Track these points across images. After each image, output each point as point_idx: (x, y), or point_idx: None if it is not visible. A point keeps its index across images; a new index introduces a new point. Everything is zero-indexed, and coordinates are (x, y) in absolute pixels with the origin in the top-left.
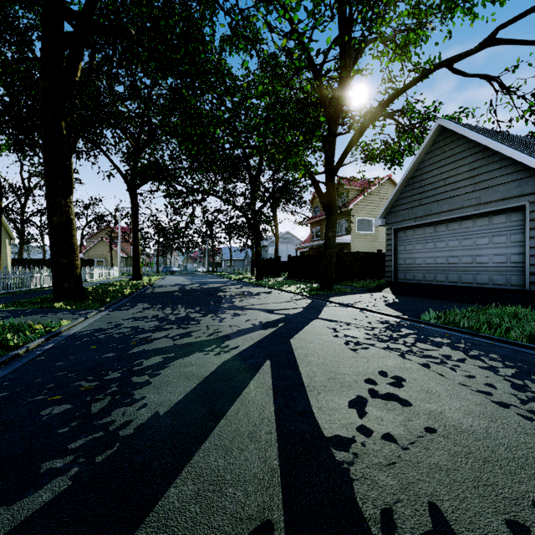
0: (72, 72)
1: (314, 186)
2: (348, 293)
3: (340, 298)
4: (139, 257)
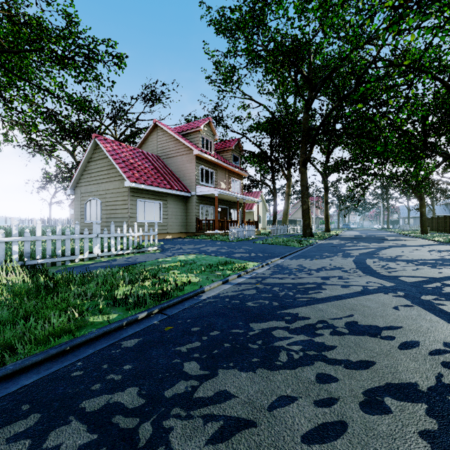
0: (311, 152)
1: None
2: None
3: None
4: (328, 219)
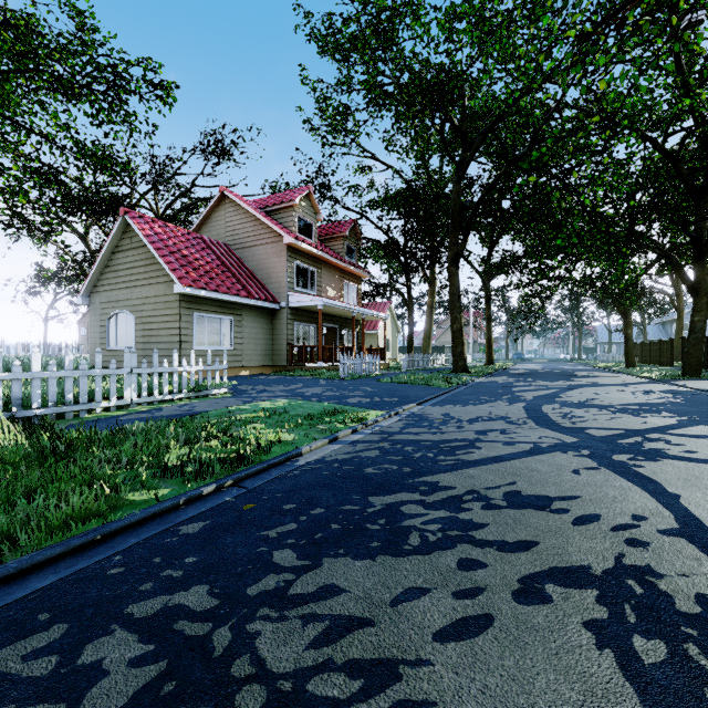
0: (464, 243)
1: (675, 270)
2: (707, 379)
3: (685, 382)
4: (491, 344)
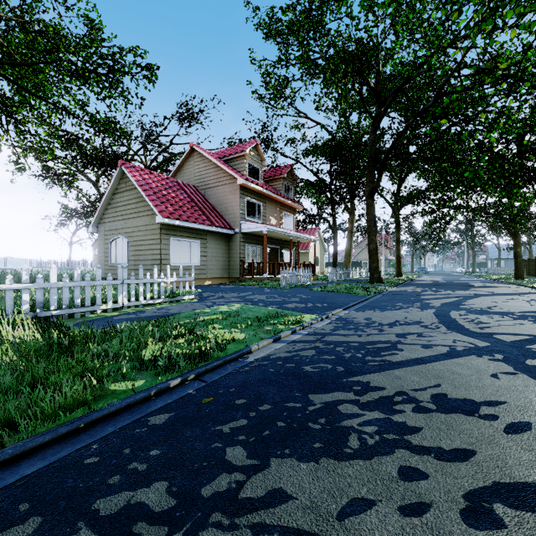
0: (379, 180)
1: None
2: None
3: None
4: (400, 261)
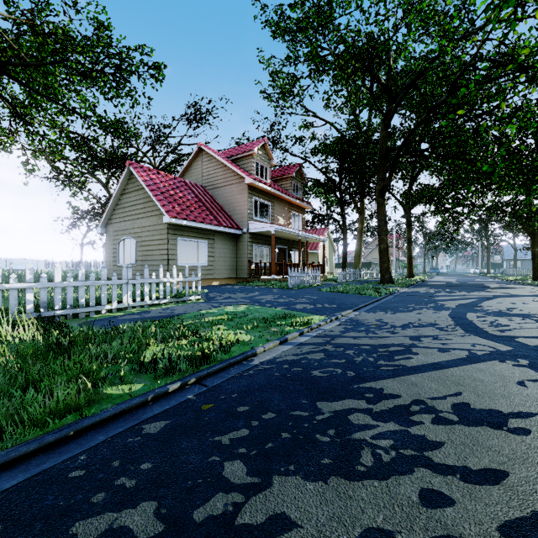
0: (390, 178)
1: None
2: None
3: None
4: (411, 261)
